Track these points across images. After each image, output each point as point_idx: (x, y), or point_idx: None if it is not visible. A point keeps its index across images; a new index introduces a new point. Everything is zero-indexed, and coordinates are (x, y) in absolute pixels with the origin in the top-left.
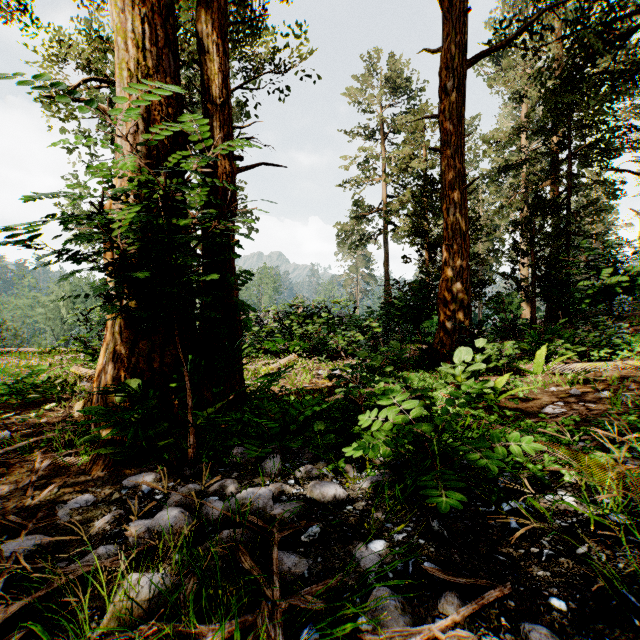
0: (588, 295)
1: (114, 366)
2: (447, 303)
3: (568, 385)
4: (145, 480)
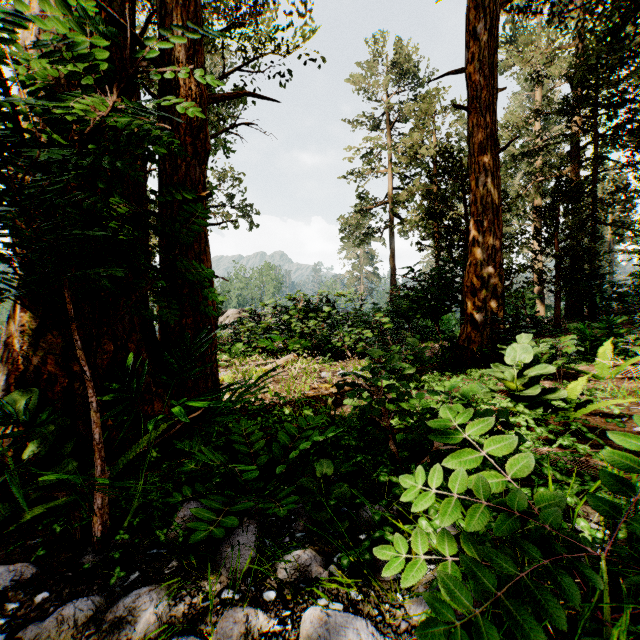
0: None
1: (3, 369)
2: (476, 292)
3: None
4: None
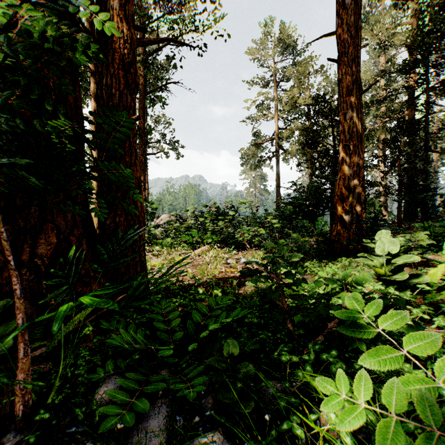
0: None
1: None
2: (344, 199)
3: None
4: None
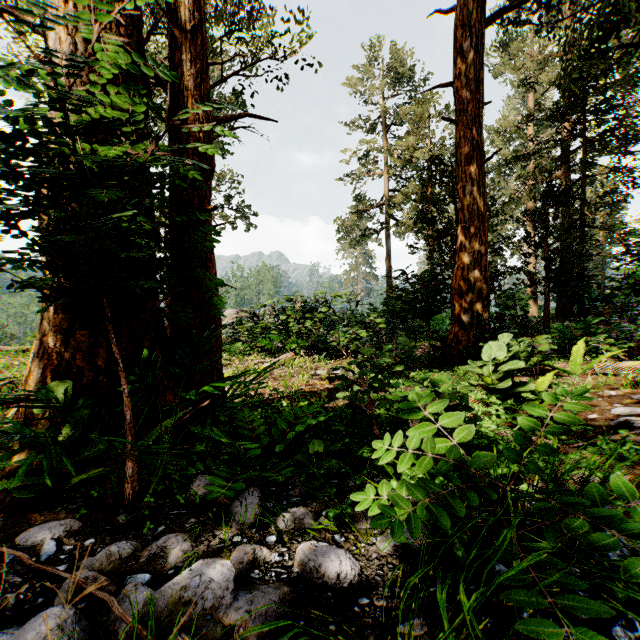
0: (626, 284)
1: (39, 364)
2: (463, 294)
3: (627, 388)
4: (52, 534)
